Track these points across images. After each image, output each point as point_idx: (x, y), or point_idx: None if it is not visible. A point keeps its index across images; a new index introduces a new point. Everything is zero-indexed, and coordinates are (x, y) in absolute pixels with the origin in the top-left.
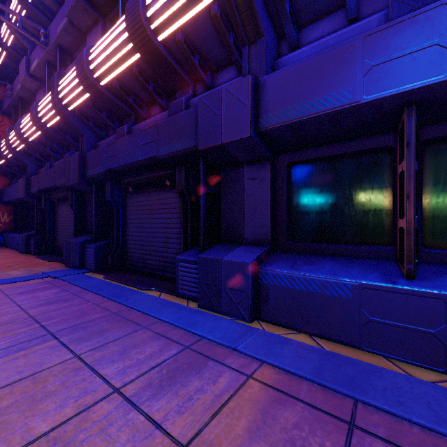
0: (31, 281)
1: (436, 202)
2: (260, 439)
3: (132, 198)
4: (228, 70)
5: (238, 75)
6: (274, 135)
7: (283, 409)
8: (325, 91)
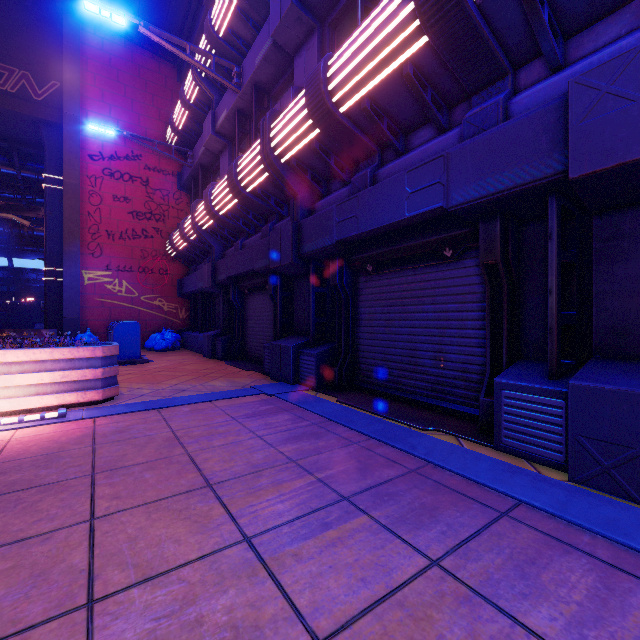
0: (246, 399)
1: None
2: None
3: (369, 282)
4: (613, 21)
5: None
6: None
7: None
8: None
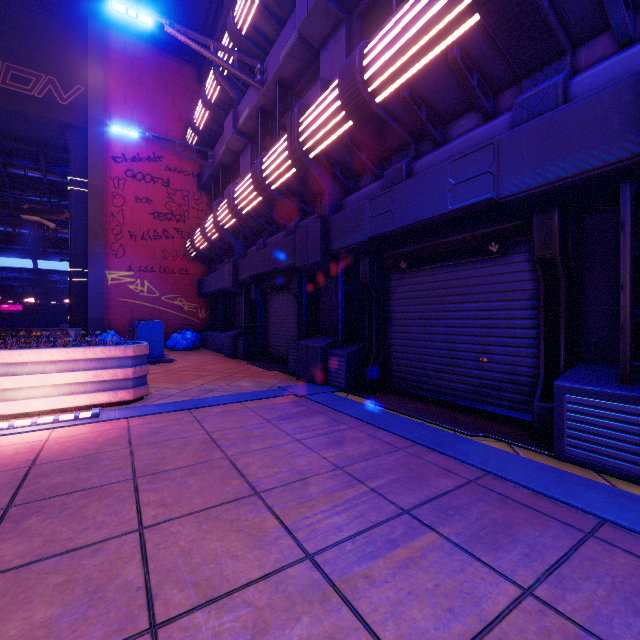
0: (276, 400)
1: None
2: None
3: (402, 279)
4: None
5: None
6: None
7: None
8: None
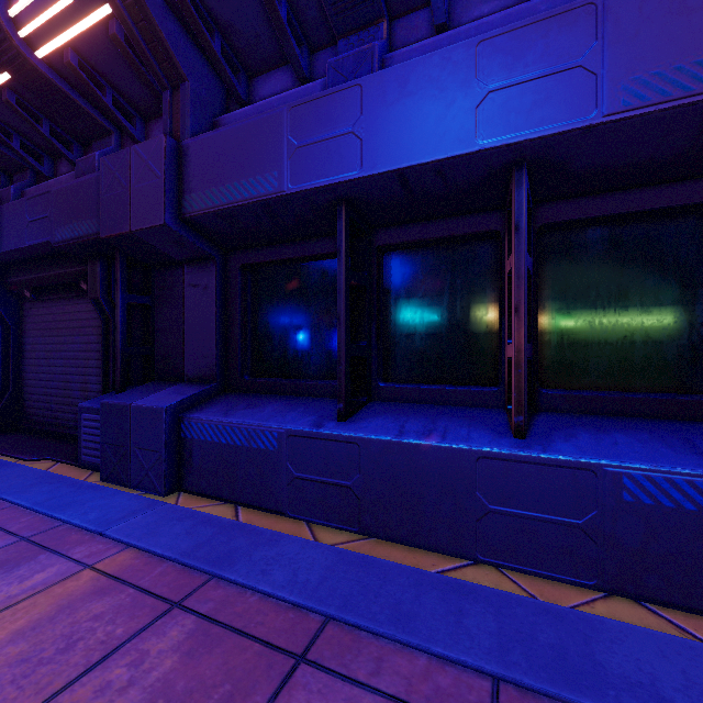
0: None
1: (397, 325)
2: (24, 640)
3: (33, 309)
4: None
5: None
6: (207, 225)
7: (98, 600)
8: (252, 171)
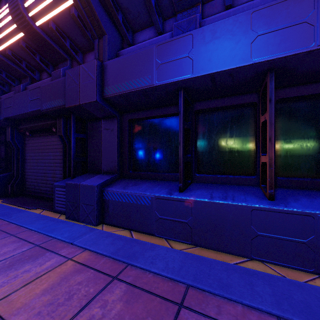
0: None
1: (203, 147)
2: (48, 294)
3: (29, 140)
4: (93, 53)
5: None
6: (115, 101)
7: (78, 275)
8: (138, 76)
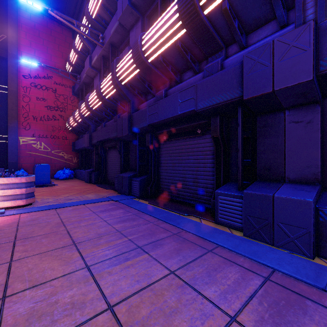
0: (103, 203)
1: None
2: None
3: (165, 144)
4: (265, 28)
5: (277, 30)
6: None
7: None
8: None
